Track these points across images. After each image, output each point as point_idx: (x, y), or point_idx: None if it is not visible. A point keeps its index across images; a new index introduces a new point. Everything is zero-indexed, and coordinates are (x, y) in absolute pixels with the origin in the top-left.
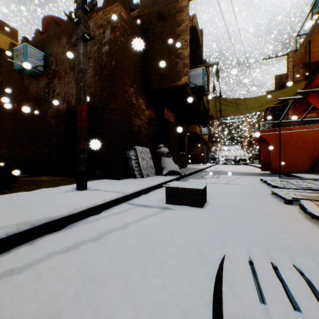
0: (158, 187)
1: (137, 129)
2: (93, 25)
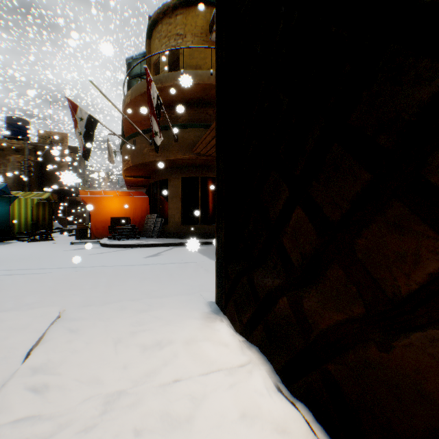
0: (54, 232)
1: None
2: (14, 159)
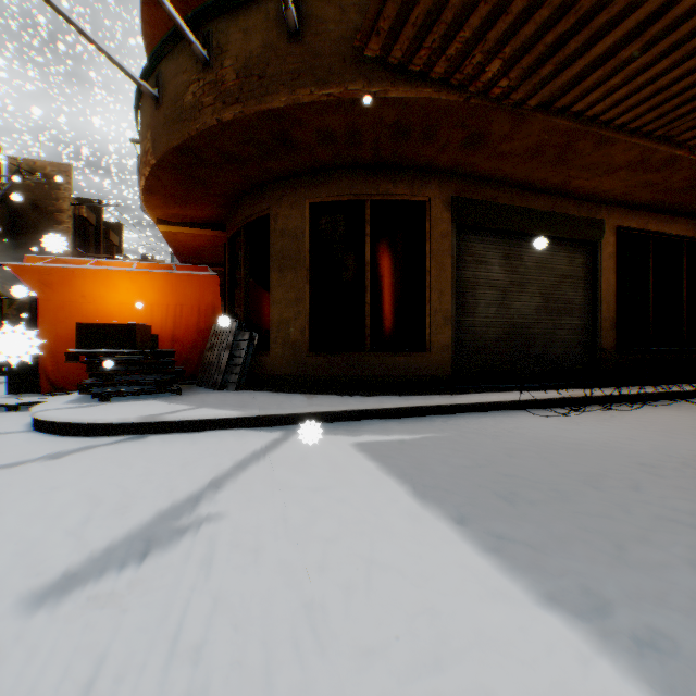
0: None
1: (7, 318)
2: None
